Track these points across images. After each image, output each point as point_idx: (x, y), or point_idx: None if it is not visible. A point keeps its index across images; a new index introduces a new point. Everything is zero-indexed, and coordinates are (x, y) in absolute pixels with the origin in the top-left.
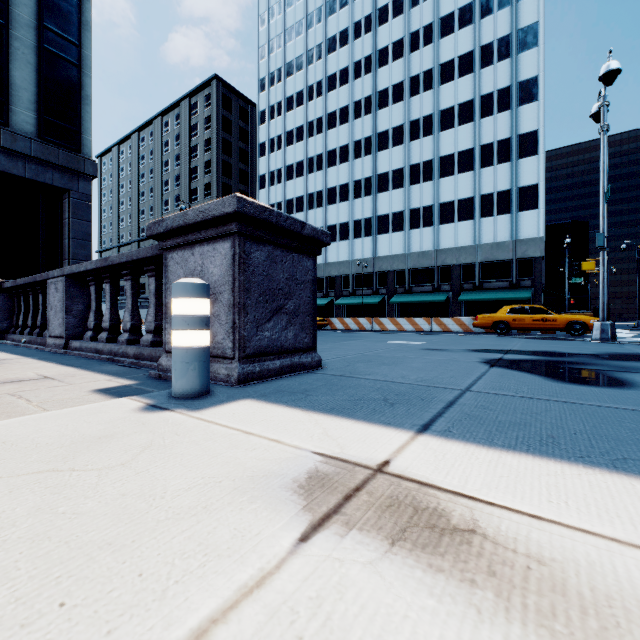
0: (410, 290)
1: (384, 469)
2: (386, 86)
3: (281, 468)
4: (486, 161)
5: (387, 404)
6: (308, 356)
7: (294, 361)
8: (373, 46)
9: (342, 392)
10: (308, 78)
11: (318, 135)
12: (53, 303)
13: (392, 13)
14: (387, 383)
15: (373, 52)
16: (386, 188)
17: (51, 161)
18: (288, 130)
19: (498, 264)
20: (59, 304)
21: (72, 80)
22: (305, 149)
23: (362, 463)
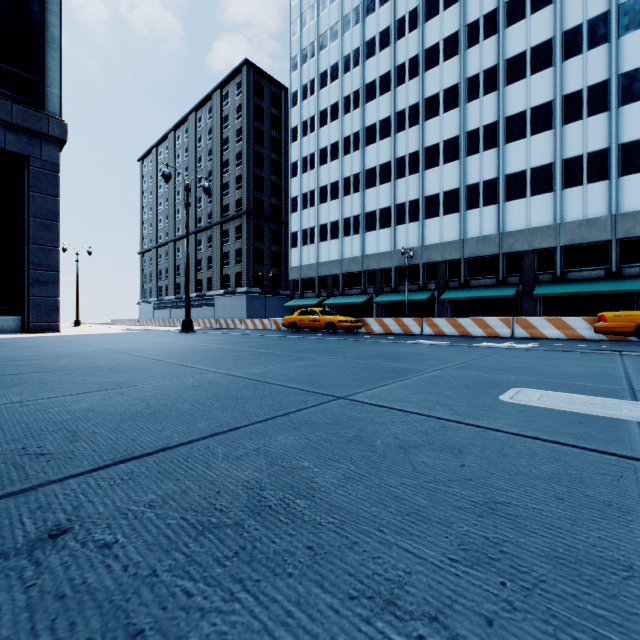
0: (466, 284)
1: None
2: (436, 41)
3: None
4: (571, 115)
5: None
6: None
7: None
8: None
9: None
10: (344, 48)
11: (355, 110)
12: None
13: None
14: None
15: (420, 3)
16: (436, 163)
17: (1, 118)
18: (322, 109)
19: (589, 247)
20: None
21: (31, 17)
22: (340, 128)
23: None
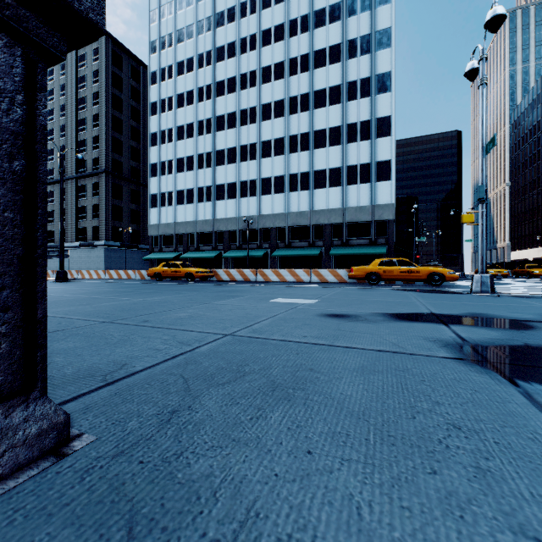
0: (290, 245)
1: None
2: (269, 64)
3: None
4: (351, 138)
5: None
6: None
7: None
8: (258, 26)
9: None
10: (198, 47)
11: (207, 101)
12: None
13: None
14: None
15: (258, 32)
16: (269, 154)
17: None
18: (179, 93)
19: (361, 224)
20: None
21: None
22: (195, 112)
23: None
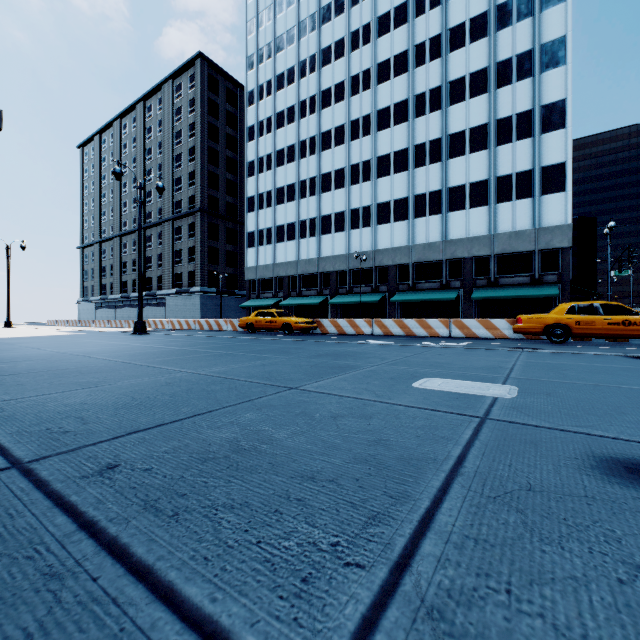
0: (414, 287)
1: None
2: (387, 57)
3: None
4: (503, 138)
5: None
6: None
7: None
8: (372, 12)
9: None
10: (300, 52)
11: (311, 115)
12: None
13: None
14: None
15: (372, 19)
16: (387, 172)
17: None
18: (278, 111)
19: (517, 256)
20: None
21: None
22: (297, 131)
23: None
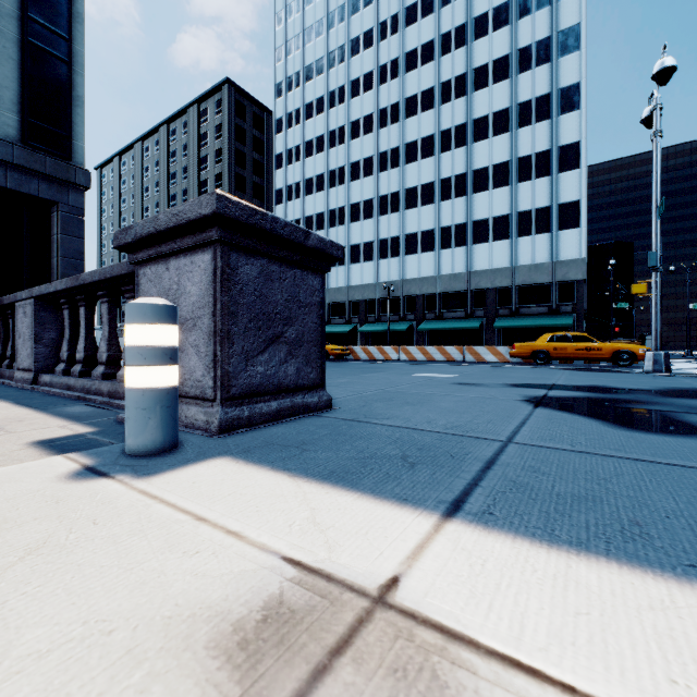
0: (441, 316)
1: (389, 597)
2: (415, 92)
3: (224, 596)
4: (523, 175)
5: (406, 465)
6: (314, 395)
7: (296, 402)
8: (400, 48)
9: (349, 445)
10: (329, 83)
11: (340, 146)
12: (21, 330)
13: (421, 12)
14: (409, 431)
15: (400, 55)
16: (415, 204)
17: (37, 169)
18: (307, 140)
19: (536, 288)
20: (27, 331)
21: (61, 79)
22: (326, 161)
23: (356, 583)
